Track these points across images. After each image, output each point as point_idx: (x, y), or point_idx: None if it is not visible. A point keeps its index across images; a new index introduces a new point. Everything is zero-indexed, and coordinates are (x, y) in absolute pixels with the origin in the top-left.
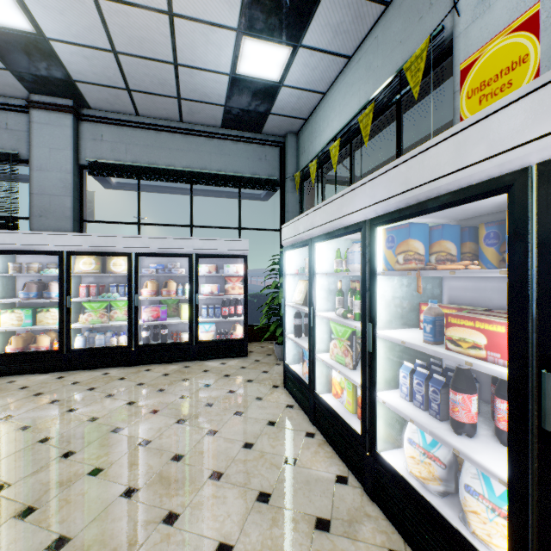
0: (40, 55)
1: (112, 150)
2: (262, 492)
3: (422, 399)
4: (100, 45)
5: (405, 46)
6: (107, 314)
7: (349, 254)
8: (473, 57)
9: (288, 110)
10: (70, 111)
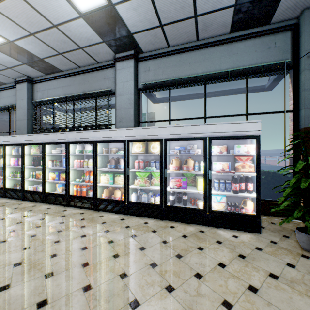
0: (113, 22)
1: (154, 75)
2: None
3: None
4: None
5: None
6: (148, 181)
7: None
8: None
9: None
10: (132, 57)
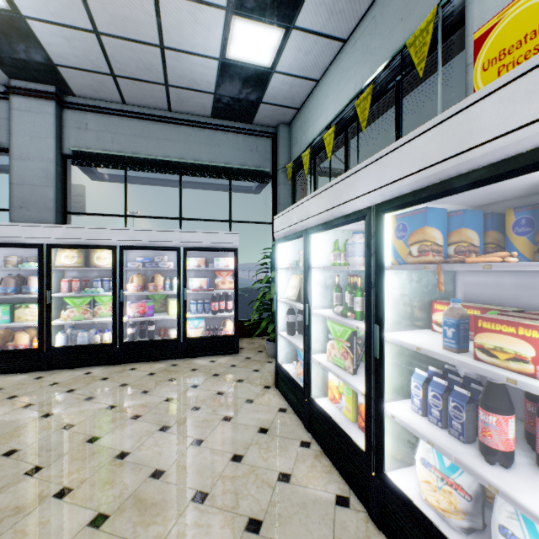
0: (17, 35)
1: (97, 139)
2: (252, 519)
3: (440, 415)
4: (80, 24)
5: (407, 24)
6: (90, 310)
7: (348, 246)
8: (491, 23)
9: (280, 99)
10: (52, 98)
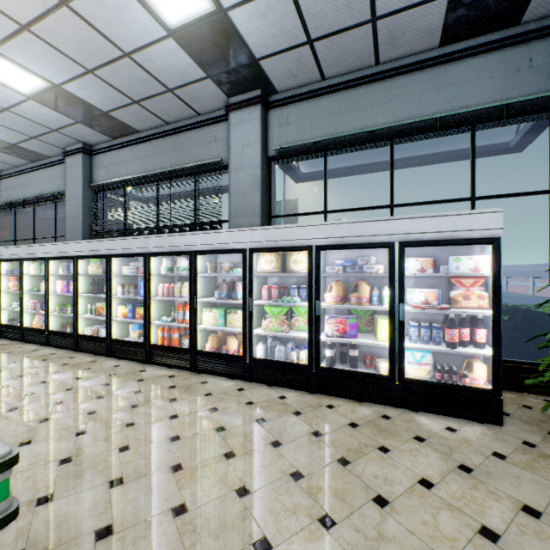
0: (225, 41)
1: (297, 131)
2: None
3: None
4: None
5: None
6: (286, 322)
7: None
8: None
9: None
10: (258, 101)
